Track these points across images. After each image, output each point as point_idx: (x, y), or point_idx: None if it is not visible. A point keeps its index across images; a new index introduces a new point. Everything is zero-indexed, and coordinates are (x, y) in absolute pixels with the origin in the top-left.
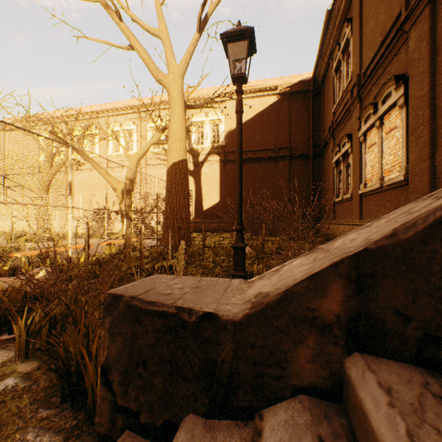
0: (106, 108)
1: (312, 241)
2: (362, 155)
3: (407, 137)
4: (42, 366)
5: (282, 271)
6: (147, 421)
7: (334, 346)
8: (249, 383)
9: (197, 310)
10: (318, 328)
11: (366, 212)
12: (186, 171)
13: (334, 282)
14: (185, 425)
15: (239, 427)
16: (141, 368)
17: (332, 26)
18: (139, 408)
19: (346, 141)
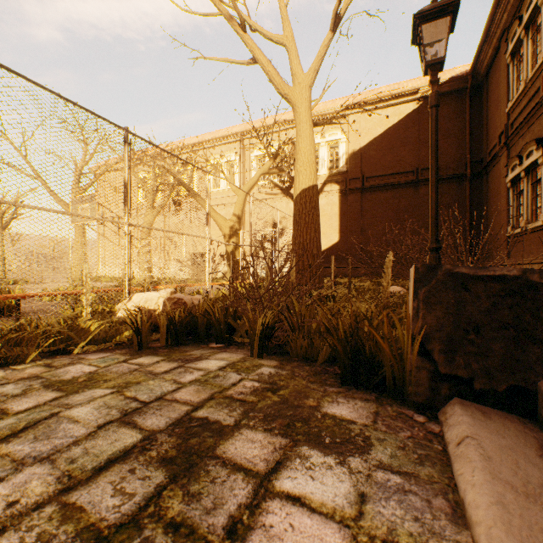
0: (205, 139)
1: None
2: None
3: None
4: (283, 363)
5: None
6: (483, 388)
7: None
8: None
9: None
10: None
11: None
12: (317, 199)
13: None
14: None
15: None
16: (472, 335)
17: None
18: (470, 375)
19: (534, 149)
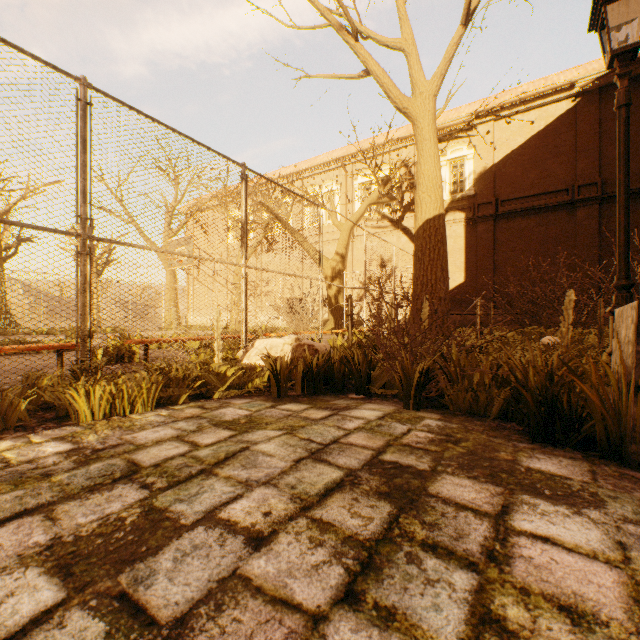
0: (301, 168)
1: None
2: None
3: None
4: (446, 416)
5: None
6: None
7: None
8: None
9: None
10: None
11: None
12: (444, 231)
13: None
14: None
15: None
16: None
17: None
18: None
19: None
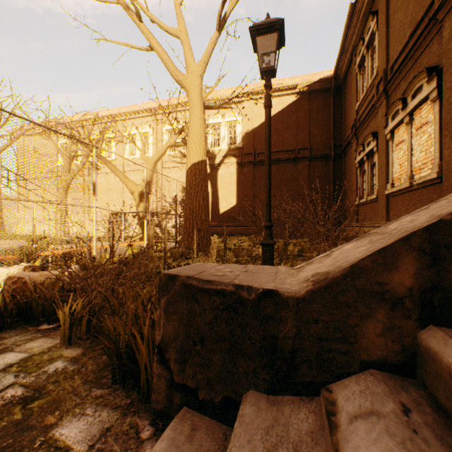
0: (122, 112)
1: (335, 243)
2: (388, 154)
3: (440, 132)
4: (86, 352)
5: (333, 255)
6: (205, 398)
7: (406, 319)
8: (313, 359)
9: (257, 287)
10: (388, 302)
11: (393, 213)
12: (206, 172)
13: (405, 255)
14: (248, 399)
15: (304, 402)
16: (199, 346)
17: (355, 20)
18: (196, 385)
19: (371, 140)
